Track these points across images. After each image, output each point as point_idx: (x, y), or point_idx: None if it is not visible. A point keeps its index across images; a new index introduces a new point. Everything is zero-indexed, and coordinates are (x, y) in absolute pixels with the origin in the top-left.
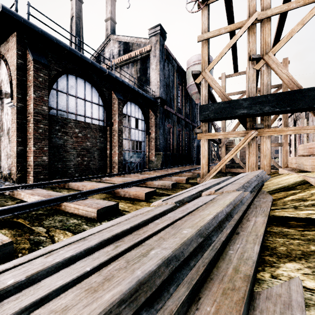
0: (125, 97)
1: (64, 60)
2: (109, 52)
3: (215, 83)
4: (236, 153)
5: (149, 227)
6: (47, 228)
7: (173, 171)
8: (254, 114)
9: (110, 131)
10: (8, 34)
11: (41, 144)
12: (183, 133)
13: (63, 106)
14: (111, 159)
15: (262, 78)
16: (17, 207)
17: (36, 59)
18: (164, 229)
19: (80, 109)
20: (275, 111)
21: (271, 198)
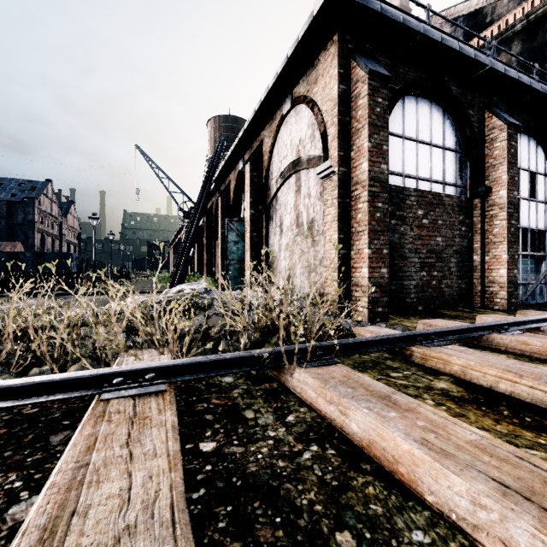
0: None
1: (402, 67)
2: None
3: None
4: None
5: None
6: None
7: None
8: None
9: (482, 209)
10: (320, 48)
11: (378, 242)
12: None
13: (397, 163)
14: (483, 275)
15: None
16: None
17: (373, 69)
18: None
19: (424, 166)
20: None
21: None
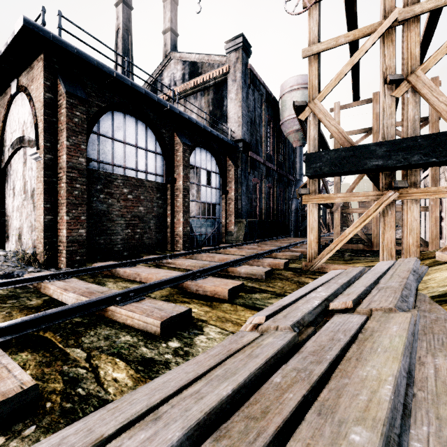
0: (193, 141)
1: (108, 92)
2: (169, 77)
3: (330, 119)
4: (363, 225)
5: (268, 395)
6: (87, 350)
7: (262, 247)
8: (394, 166)
9: (172, 190)
10: (33, 57)
11: (77, 212)
12: (275, 191)
13: (107, 156)
14: (173, 231)
15: (406, 110)
16: (45, 317)
17: (70, 91)
18: (299, 408)
19: (131, 160)
20: (429, 163)
21: (444, 312)
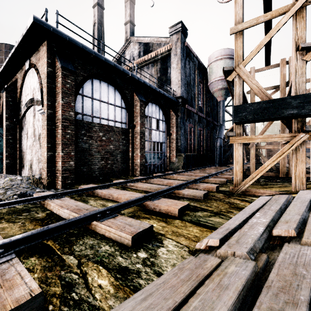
0: (147, 98)
1: (89, 65)
2: (129, 54)
3: (252, 79)
4: (279, 159)
5: None
6: (78, 258)
7: (197, 174)
8: (306, 114)
9: (133, 133)
10: (39, 43)
11: (68, 149)
12: (204, 133)
13: (88, 110)
14: (133, 162)
15: None
16: (48, 230)
17: (64, 66)
18: None
19: (104, 113)
20: None
21: None
